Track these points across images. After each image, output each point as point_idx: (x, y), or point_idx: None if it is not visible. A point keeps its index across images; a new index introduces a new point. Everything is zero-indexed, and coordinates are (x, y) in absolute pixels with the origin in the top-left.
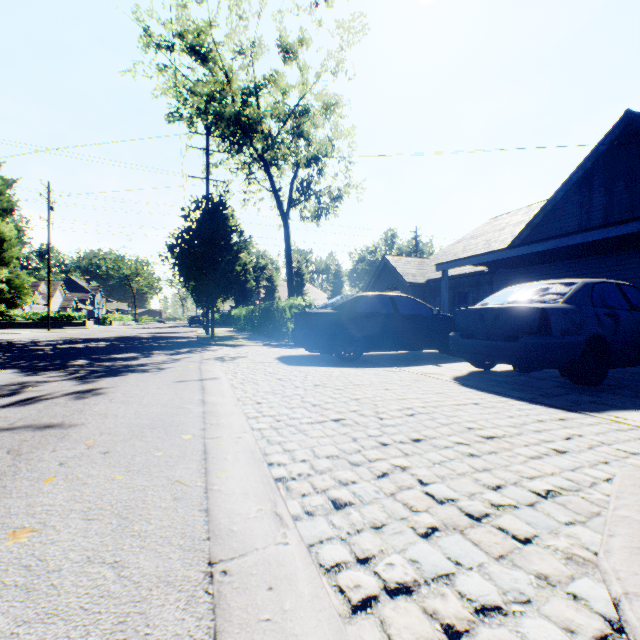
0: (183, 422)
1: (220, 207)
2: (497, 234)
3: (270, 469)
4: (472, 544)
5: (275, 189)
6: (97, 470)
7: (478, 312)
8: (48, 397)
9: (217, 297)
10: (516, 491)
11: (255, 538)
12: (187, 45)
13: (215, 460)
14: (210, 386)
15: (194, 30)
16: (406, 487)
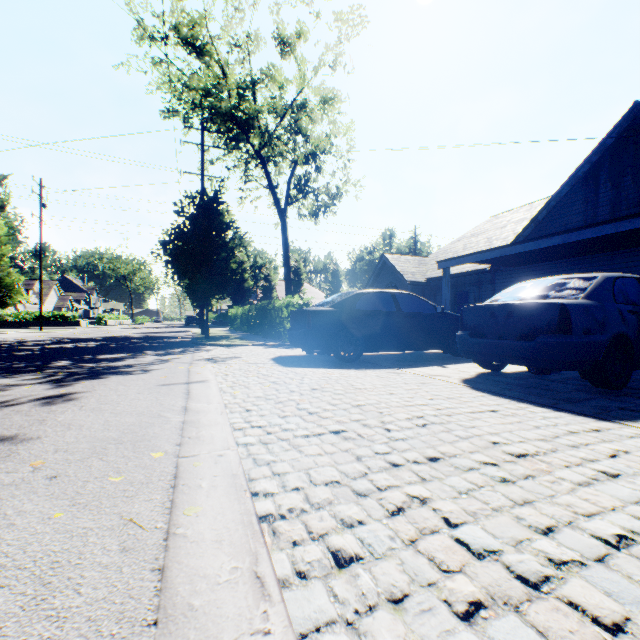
0: (157, 435)
1: (215, 202)
2: (498, 232)
3: (254, 502)
4: (538, 635)
5: (272, 186)
6: (33, 504)
7: (489, 309)
8: (11, 403)
9: (212, 295)
10: (575, 537)
11: (223, 622)
12: (182, 37)
13: (186, 488)
14: (196, 390)
15: (189, 22)
16: (429, 530)
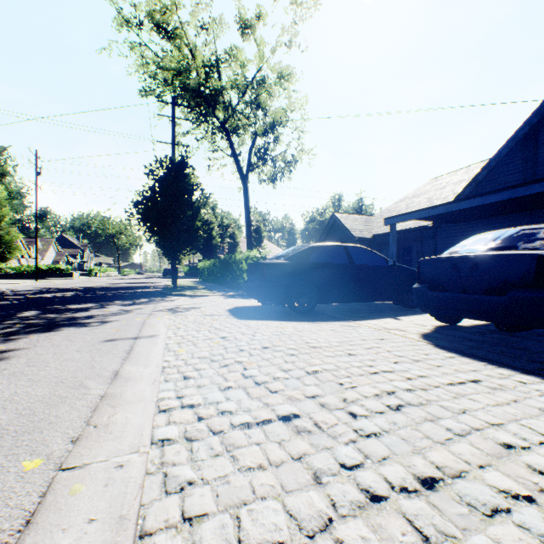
0: (57, 420)
1: (182, 166)
2: (438, 192)
3: None
4: None
5: (235, 154)
6: None
7: (450, 261)
8: None
9: (179, 250)
10: None
11: None
12: (155, 22)
13: None
14: (140, 347)
15: (161, 8)
16: None
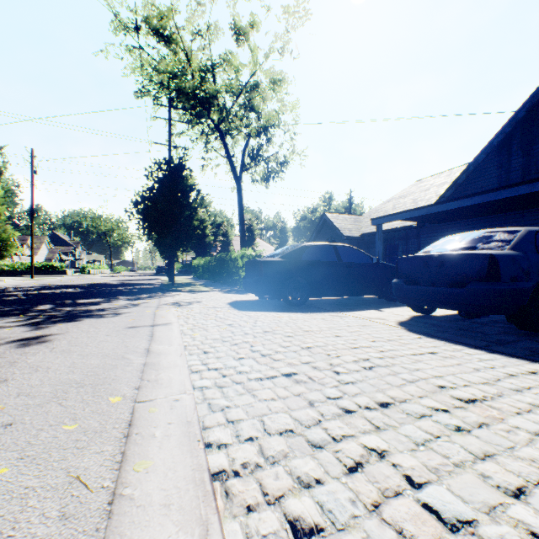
0: (118, 378)
1: (180, 168)
2: (423, 194)
3: (206, 455)
4: None
5: (229, 155)
6: None
7: (422, 259)
8: None
9: (177, 248)
10: None
11: None
12: (152, 28)
13: (139, 438)
14: (159, 332)
15: (158, 14)
16: (393, 492)
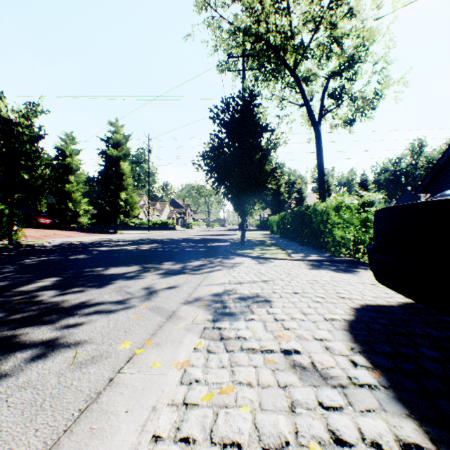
0: None
1: (248, 104)
2: None
3: None
4: None
5: (306, 100)
6: None
7: None
8: None
9: (246, 201)
10: None
11: None
12: None
13: None
14: None
15: None
16: None
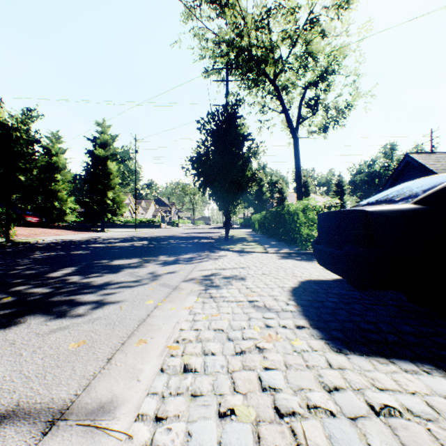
0: None
1: (231, 116)
2: None
3: None
4: None
5: (285, 109)
6: None
7: None
8: None
9: (229, 202)
10: None
11: None
12: None
13: None
14: None
15: None
16: None
